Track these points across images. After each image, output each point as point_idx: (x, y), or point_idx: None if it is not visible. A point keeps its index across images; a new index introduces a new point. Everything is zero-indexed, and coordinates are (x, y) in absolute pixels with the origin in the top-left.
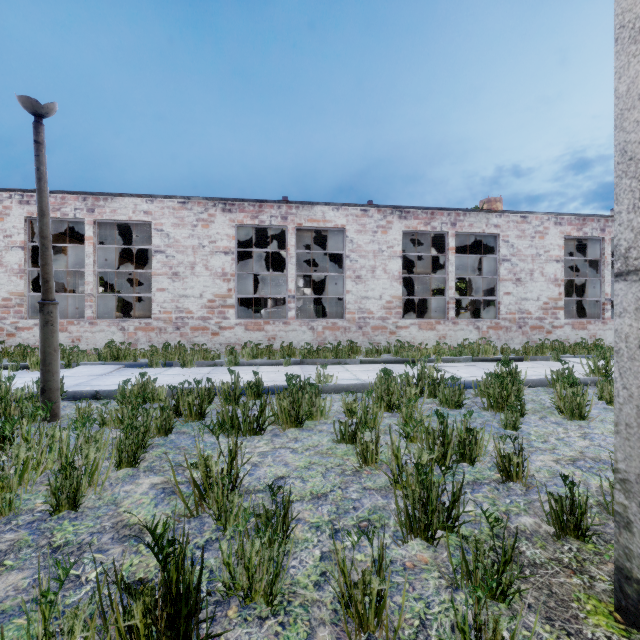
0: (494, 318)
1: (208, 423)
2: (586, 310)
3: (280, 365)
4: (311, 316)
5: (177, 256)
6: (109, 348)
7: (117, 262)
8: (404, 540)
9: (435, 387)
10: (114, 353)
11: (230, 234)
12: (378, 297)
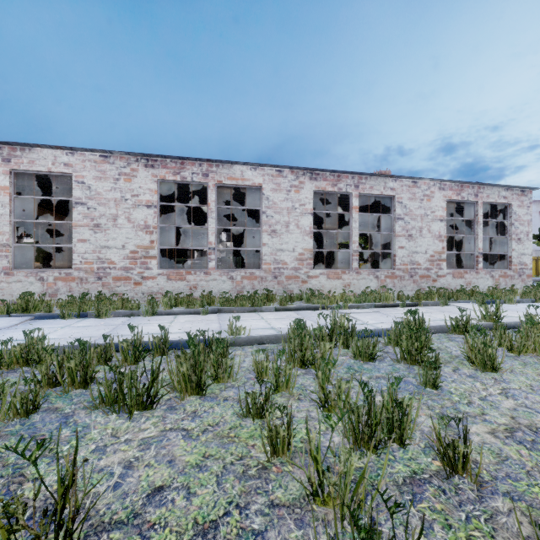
0: (390, 268)
1: (93, 392)
2: (460, 262)
3: (198, 314)
4: (231, 266)
5: (99, 208)
6: (20, 299)
7: (45, 215)
8: None
9: (347, 338)
10: (22, 304)
11: (152, 188)
12: (291, 249)
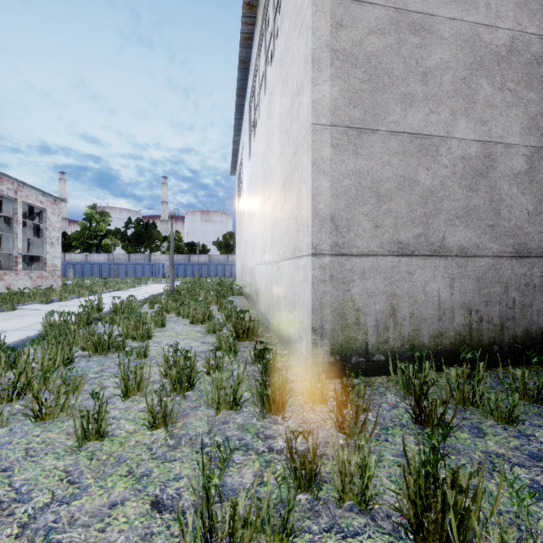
0: None
1: None
2: None
3: None
4: None
5: None
6: None
7: None
8: (283, 417)
9: (15, 355)
10: None
11: None
12: None
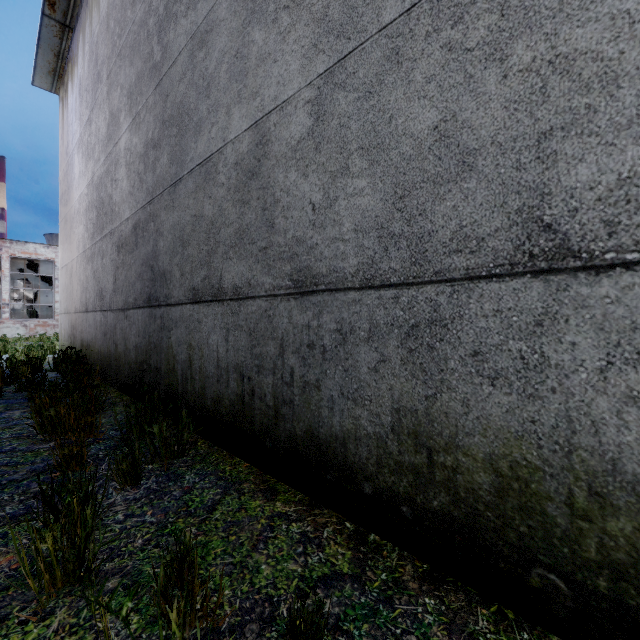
0: None
1: None
2: None
3: None
4: (26, 317)
5: None
6: None
7: None
8: None
9: None
10: None
11: None
12: None
